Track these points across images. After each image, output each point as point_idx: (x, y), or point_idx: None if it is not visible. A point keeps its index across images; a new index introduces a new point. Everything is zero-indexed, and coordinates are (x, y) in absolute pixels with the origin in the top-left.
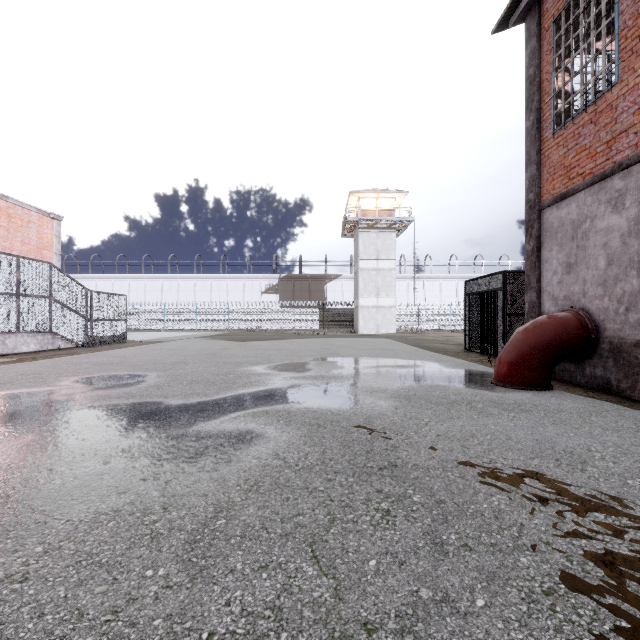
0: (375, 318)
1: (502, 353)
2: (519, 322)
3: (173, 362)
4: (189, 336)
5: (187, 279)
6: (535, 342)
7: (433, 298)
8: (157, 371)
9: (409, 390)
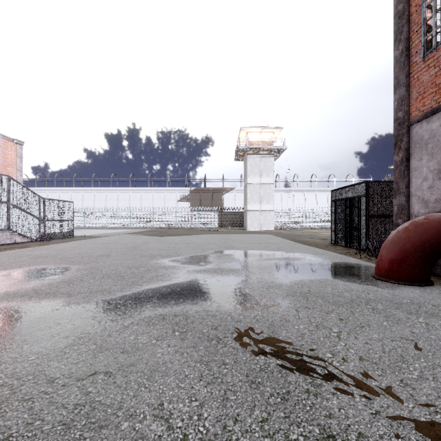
0: (259, 219)
1: (383, 250)
2: (378, 222)
3: (98, 255)
4: (123, 232)
5: (124, 191)
6: (417, 241)
7: (299, 205)
8: (80, 264)
9: (302, 285)
